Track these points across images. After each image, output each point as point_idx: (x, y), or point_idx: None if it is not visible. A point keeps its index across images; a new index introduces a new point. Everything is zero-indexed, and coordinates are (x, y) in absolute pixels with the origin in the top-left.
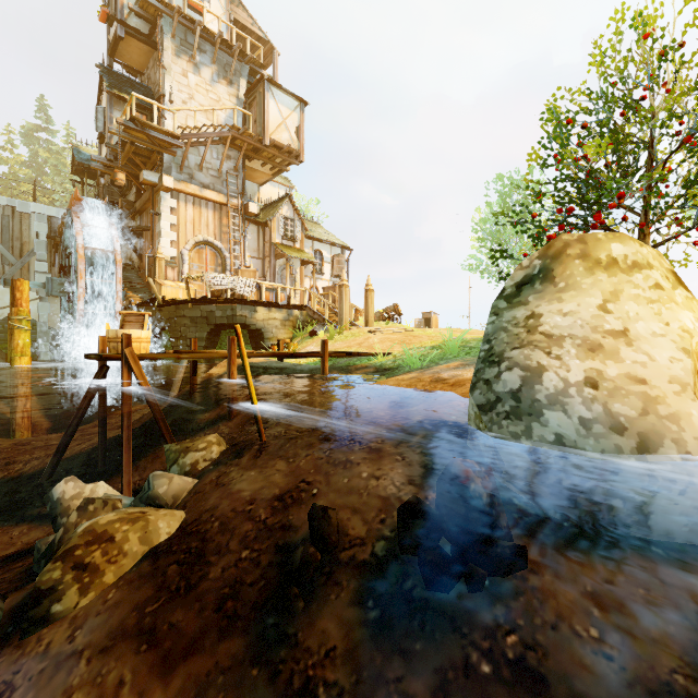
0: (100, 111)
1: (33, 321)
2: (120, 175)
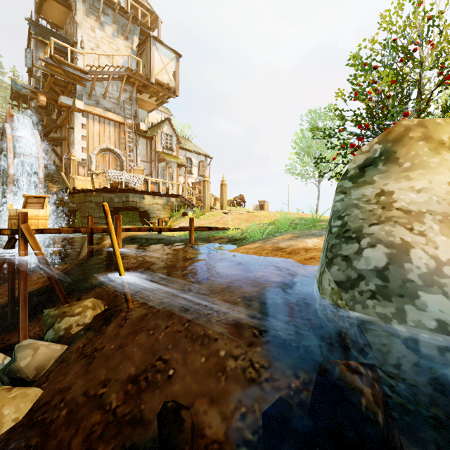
0: (29, 52)
1: None
2: (41, 97)
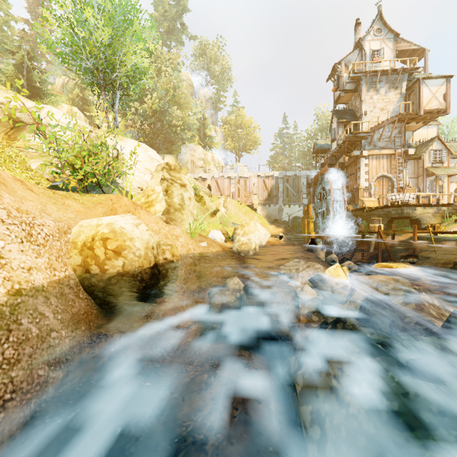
0: (333, 130)
1: (301, 218)
2: (346, 158)
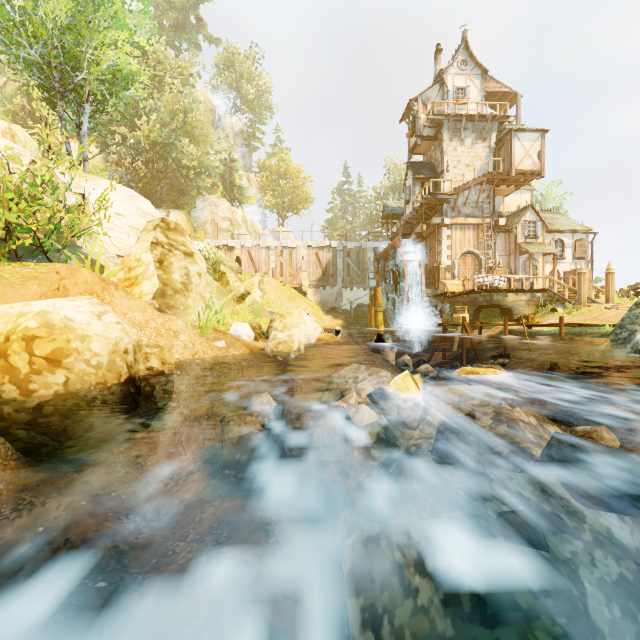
0: (407, 189)
1: (367, 305)
2: (424, 226)
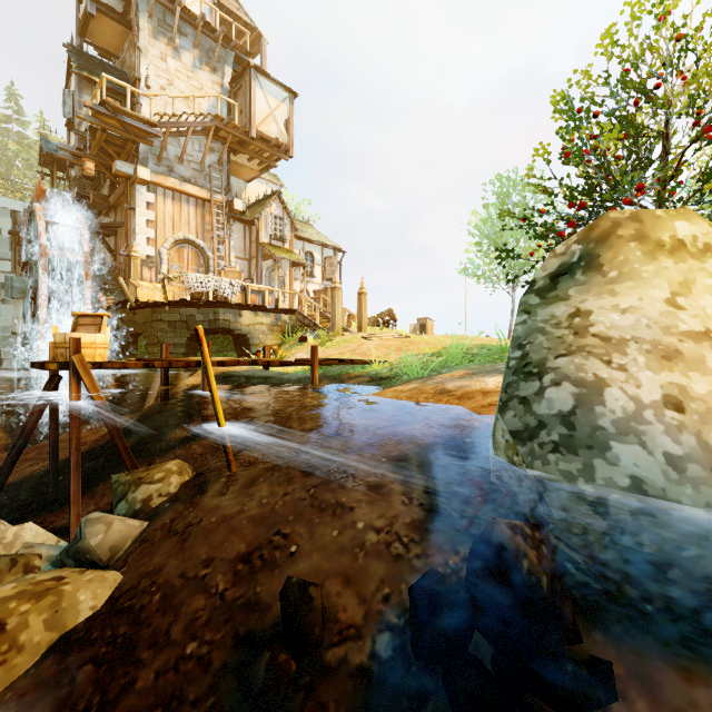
0: (68, 95)
1: None
2: (88, 163)
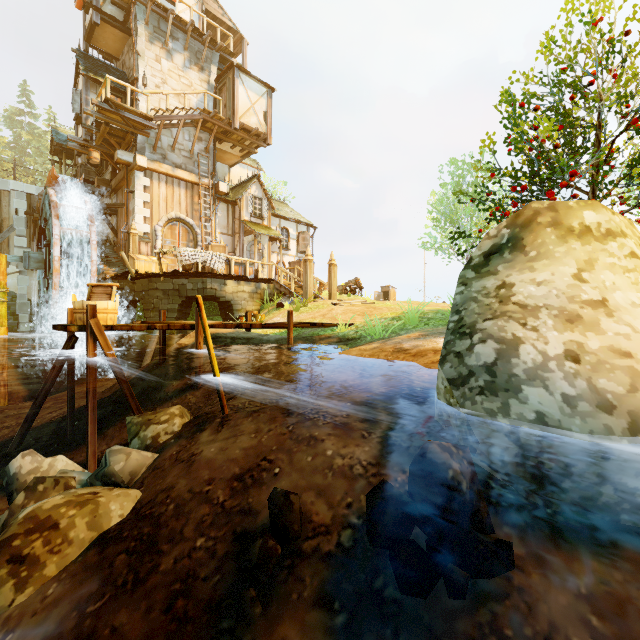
0: (77, 94)
1: (12, 293)
2: (95, 153)
